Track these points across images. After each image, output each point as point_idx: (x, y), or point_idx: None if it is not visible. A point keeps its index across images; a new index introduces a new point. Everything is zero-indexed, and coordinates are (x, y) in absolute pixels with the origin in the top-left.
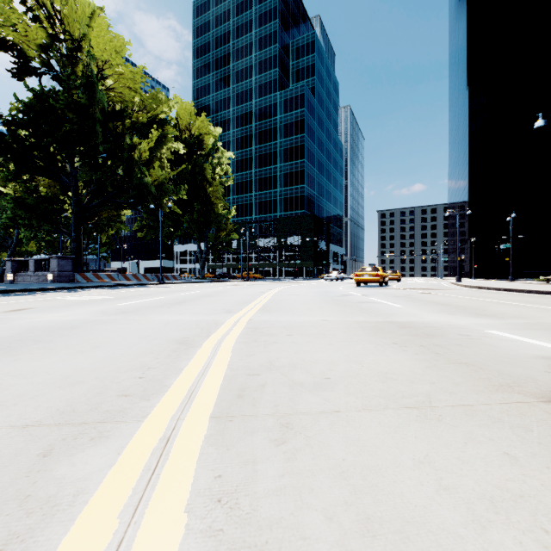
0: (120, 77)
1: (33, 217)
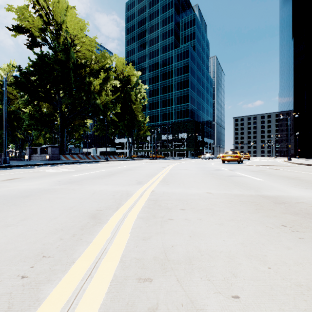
0: (83, 44)
1: (38, 124)
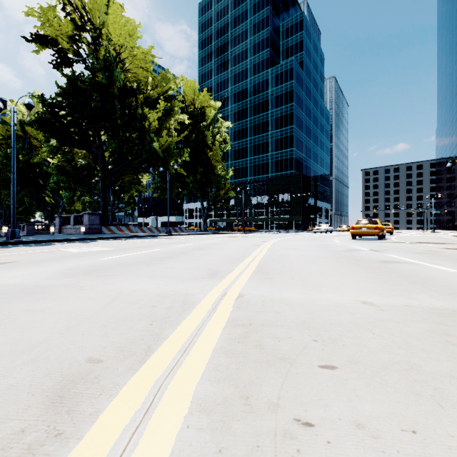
0: (133, 58)
1: (71, 181)
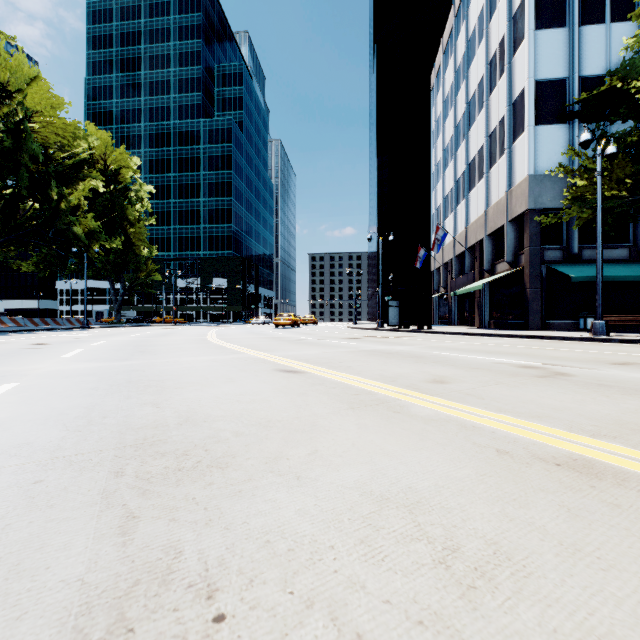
0: (49, 126)
1: None
